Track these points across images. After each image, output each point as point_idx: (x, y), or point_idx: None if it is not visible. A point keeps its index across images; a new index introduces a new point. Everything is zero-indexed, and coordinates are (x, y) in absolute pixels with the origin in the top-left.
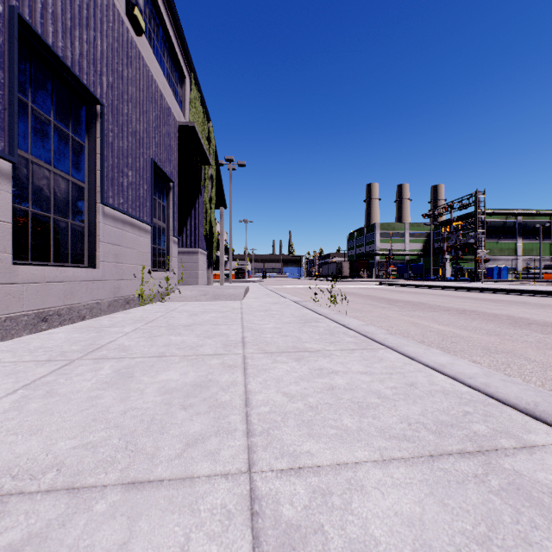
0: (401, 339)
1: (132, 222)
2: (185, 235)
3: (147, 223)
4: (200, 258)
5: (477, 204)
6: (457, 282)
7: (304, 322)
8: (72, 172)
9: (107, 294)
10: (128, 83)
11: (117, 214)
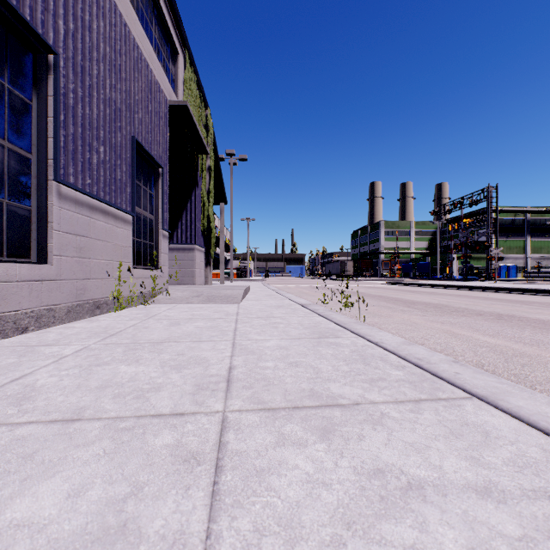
0: (484, 375)
1: (104, 208)
2: (179, 230)
3: (127, 212)
4: (196, 255)
5: (489, 200)
6: (468, 281)
7: (319, 336)
8: (10, 137)
9: (65, 297)
10: (98, 38)
11: (82, 197)
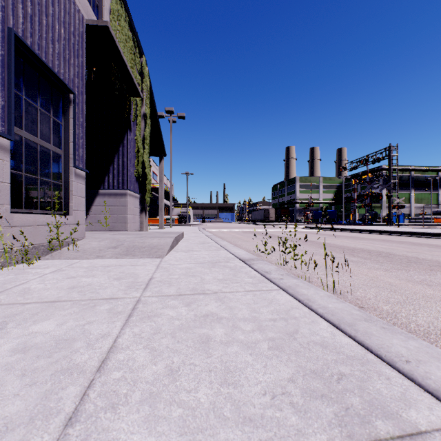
0: None
1: None
2: (111, 174)
3: None
4: (129, 201)
5: (390, 157)
6: (373, 226)
7: (343, 427)
8: None
9: None
10: None
11: None
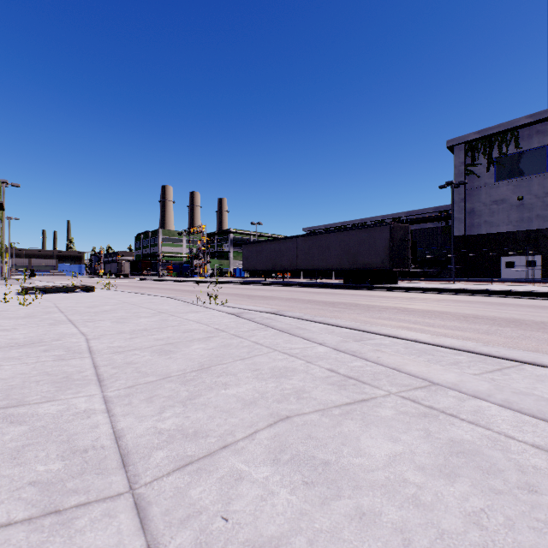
0: None
1: None
2: None
3: None
4: None
5: (202, 232)
6: (191, 278)
7: None
8: None
9: None
10: None
11: None
